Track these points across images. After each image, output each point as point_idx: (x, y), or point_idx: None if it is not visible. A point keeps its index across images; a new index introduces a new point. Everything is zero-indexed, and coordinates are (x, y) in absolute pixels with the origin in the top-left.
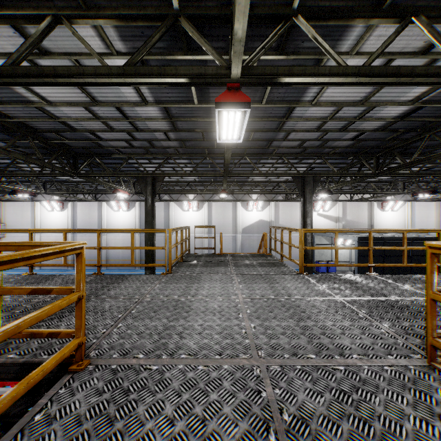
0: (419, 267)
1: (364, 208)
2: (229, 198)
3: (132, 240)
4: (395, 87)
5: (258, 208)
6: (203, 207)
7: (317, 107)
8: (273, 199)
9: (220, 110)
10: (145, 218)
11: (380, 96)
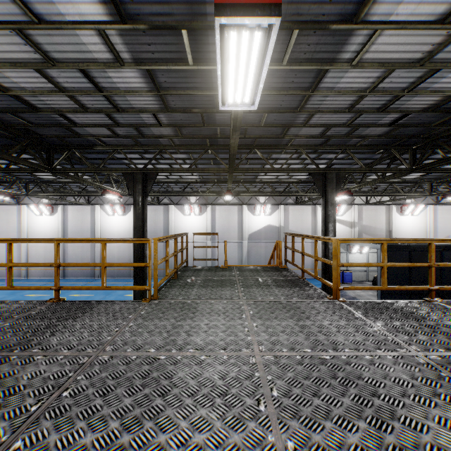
0: (450, 278)
1: (381, 212)
2: (234, 201)
3: (103, 254)
4: None
5: (265, 212)
6: (206, 210)
7: (356, 72)
8: (282, 202)
9: (223, 31)
10: (134, 223)
11: (450, 50)
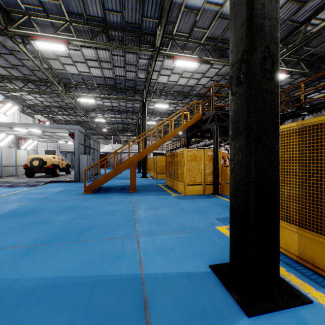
0: None
1: None
2: None
3: None
4: None
5: None
6: None
7: None
8: None
9: None
10: None
11: None
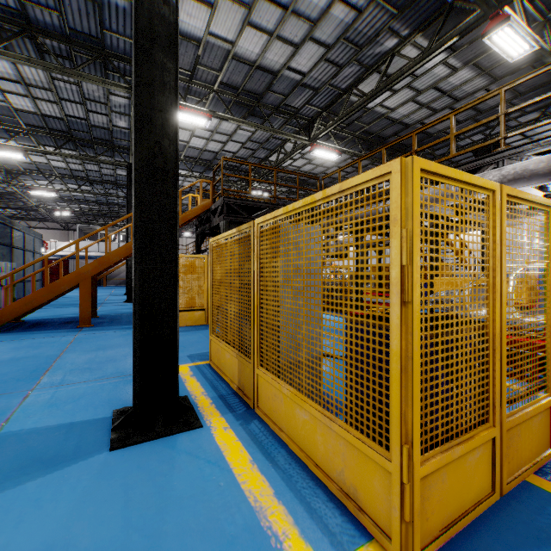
0: None
1: None
2: None
3: None
4: (419, 80)
5: None
6: None
7: (401, 109)
8: None
9: (314, 153)
10: None
11: (422, 85)
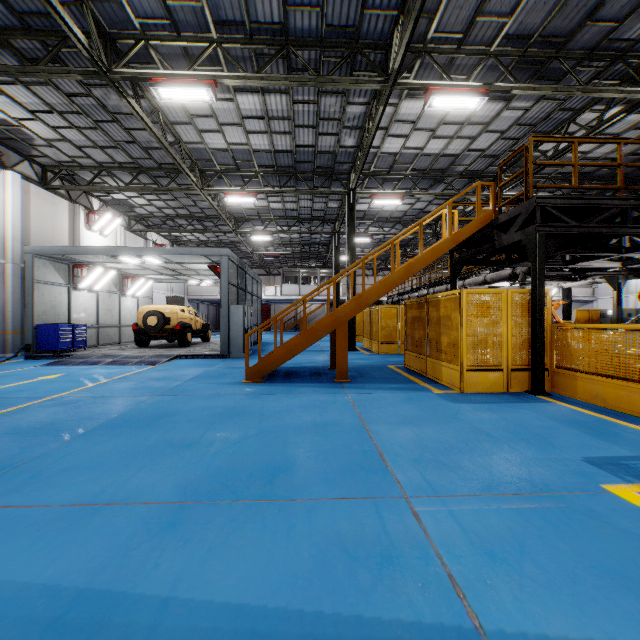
0: None
1: None
2: None
3: None
4: None
5: None
6: None
7: None
8: None
9: None
10: None
11: None
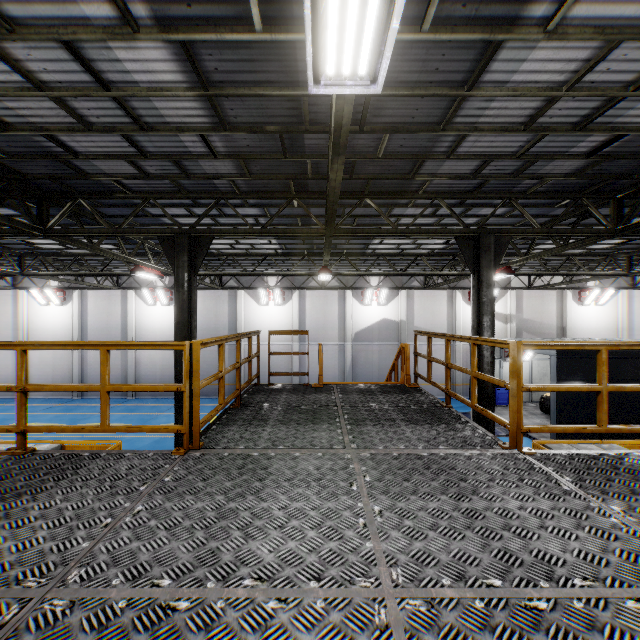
0: None
1: (550, 300)
2: (333, 283)
3: (103, 369)
4: None
5: (379, 300)
6: (292, 298)
7: (550, 49)
8: (404, 286)
9: None
10: (175, 315)
11: None
